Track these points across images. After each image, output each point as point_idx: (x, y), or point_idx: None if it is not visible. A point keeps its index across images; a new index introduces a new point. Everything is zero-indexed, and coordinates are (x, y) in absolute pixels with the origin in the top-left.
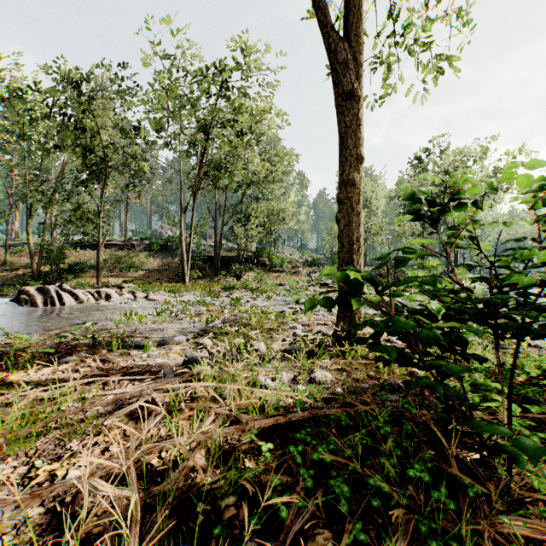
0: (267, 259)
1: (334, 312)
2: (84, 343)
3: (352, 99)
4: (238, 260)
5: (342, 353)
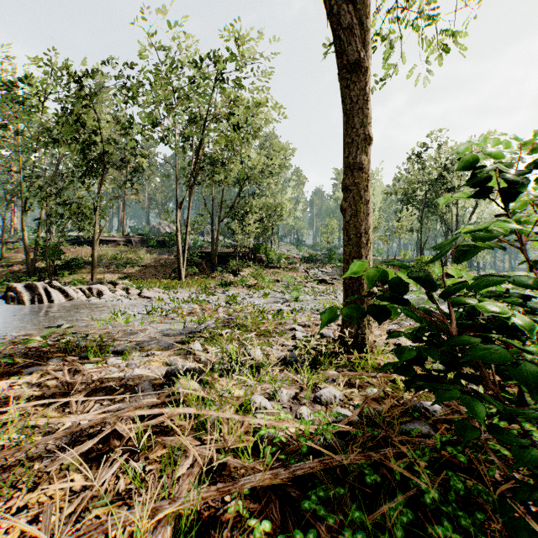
0: (264, 255)
1: None
2: (59, 348)
3: (360, 72)
4: (235, 256)
5: (349, 361)
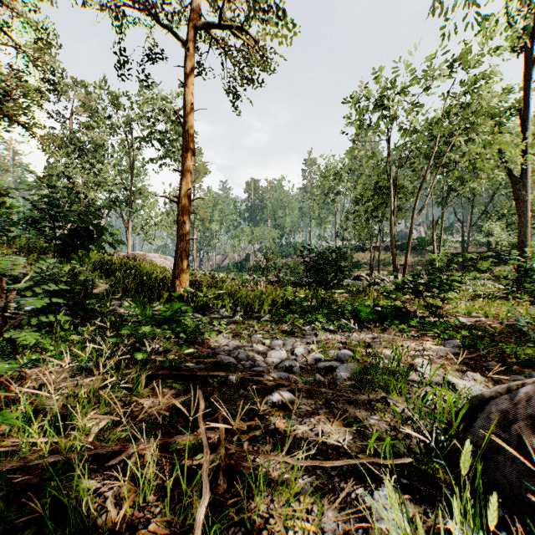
0: None
1: None
2: None
3: (523, 201)
4: (488, 256)
5: None
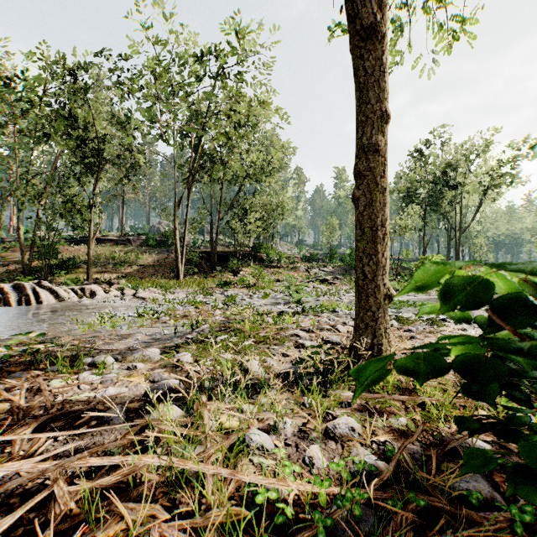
0: (264, 255)
1: (341, 313)
2: (30, 358)
3: (375, 38)
4: (235, 255)
5: None
